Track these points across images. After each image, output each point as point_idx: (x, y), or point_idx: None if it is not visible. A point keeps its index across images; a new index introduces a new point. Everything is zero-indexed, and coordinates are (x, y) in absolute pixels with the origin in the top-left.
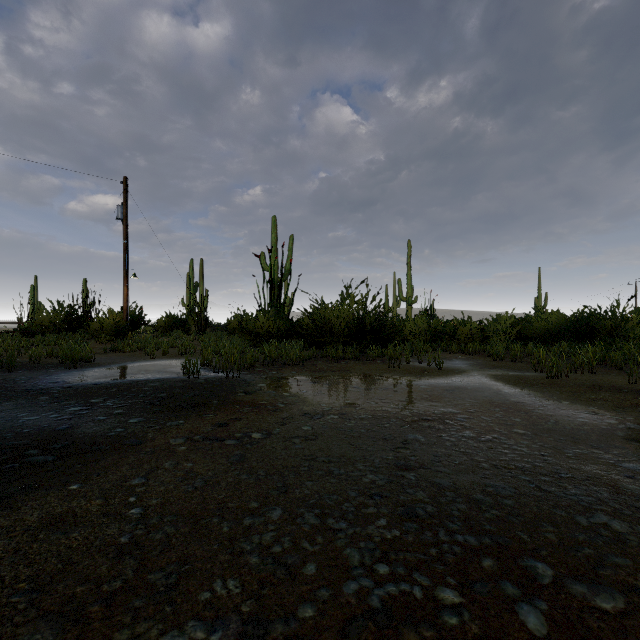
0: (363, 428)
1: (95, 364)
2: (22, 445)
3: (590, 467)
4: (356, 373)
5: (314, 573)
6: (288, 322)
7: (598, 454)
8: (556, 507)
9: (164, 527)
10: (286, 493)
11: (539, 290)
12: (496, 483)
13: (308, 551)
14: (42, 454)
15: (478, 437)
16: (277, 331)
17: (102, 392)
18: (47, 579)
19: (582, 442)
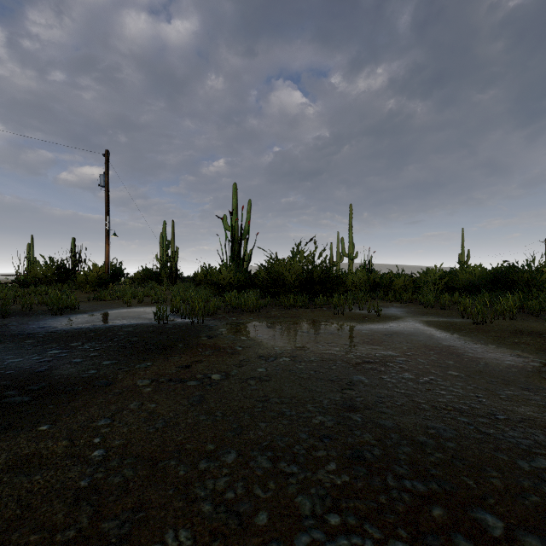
0: (312, 370)
1: (79, 311)
2: (3, 386)
3: (523, 409)
4: (305, 319)
5: (266, 523)
6: (246, 275)
7: (528, 396)
8: (497, 450)
9: (123, 470)
10: (241, 434)
11: (462, 247)
12: (437, 425)
13: (260, 498)
14: (19, 395)
15: (416, 379)
16: (237, 282)
17: (81, 336)
18: (3, 527)
19: (512, 384)
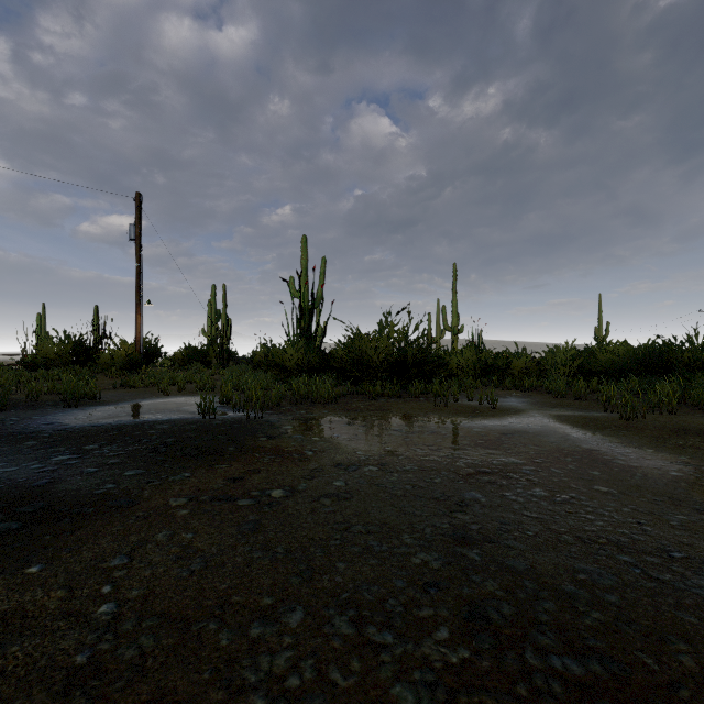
0: (408, 484)
1: (100, 402)
2: None
3: None
4: (397, 413)
5: None
6: (320, 354)
7: None
8: (680, 607)
9: (140, 637)
10: (311, 581)
11: (600, 319)
12: (588, 566)
13: (339, 687)
14: (6, 520)
15: (552, 497)
16: (307, 364)
17: (100, 436)
18: None
19: (684, 504)
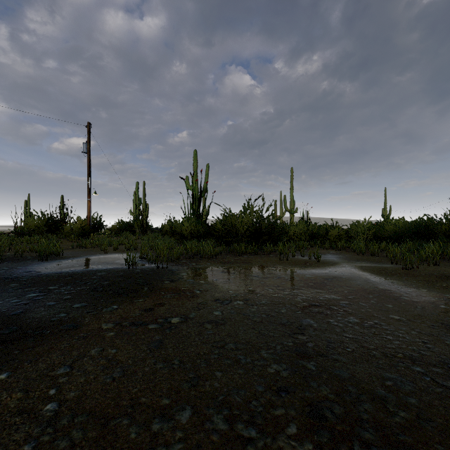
0: (264, 313)
1: (63, 257)
2: None
3: None
4: (255, 264)
5: None
6: (205, 226)
7: None
8: None
9: (72, 431)
10: (197, 386)
11: (385, 203)
12: (392, 375)
13: None
14: None
15: (362, 323)
16: (197, 233)
17: (60, 280)
18: None
19: None
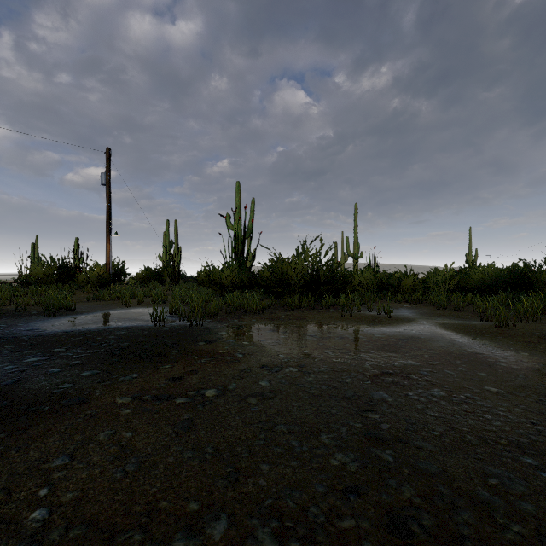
0: (323, 384)
1: (75, 312)
2: None
3: None
4: (312, 321)
5: None
6: (250, 274)
7: None
8: None
9: None
10: (236, 484)
11: (470, 247)
12: (496, 469)
13: None
14: None
15: (449, 396)
16: (240, 282)
17: (68, 341)
18: None
19: None
